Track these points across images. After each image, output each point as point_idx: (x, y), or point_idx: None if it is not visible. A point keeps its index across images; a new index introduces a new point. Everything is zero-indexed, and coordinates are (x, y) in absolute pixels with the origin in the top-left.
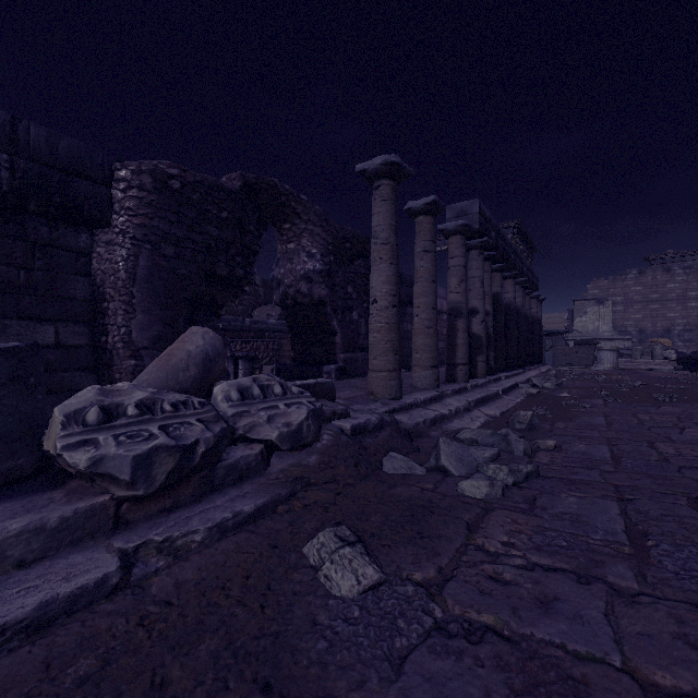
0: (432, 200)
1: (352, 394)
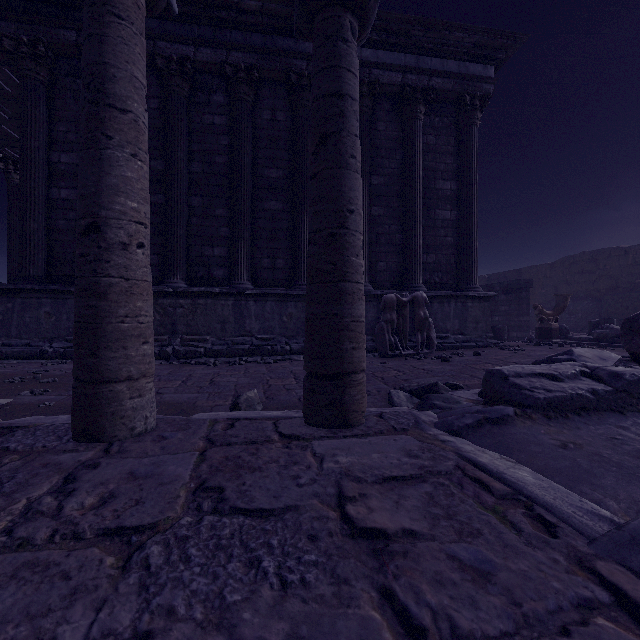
0: (176, 10)
1: (361, 443)
